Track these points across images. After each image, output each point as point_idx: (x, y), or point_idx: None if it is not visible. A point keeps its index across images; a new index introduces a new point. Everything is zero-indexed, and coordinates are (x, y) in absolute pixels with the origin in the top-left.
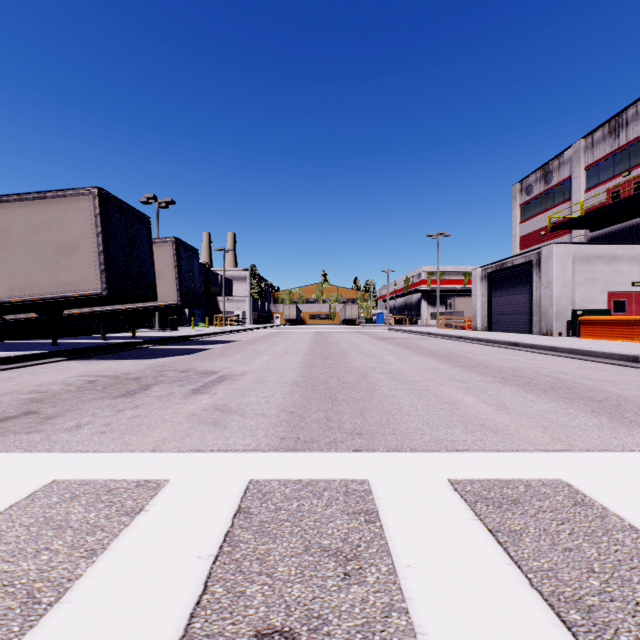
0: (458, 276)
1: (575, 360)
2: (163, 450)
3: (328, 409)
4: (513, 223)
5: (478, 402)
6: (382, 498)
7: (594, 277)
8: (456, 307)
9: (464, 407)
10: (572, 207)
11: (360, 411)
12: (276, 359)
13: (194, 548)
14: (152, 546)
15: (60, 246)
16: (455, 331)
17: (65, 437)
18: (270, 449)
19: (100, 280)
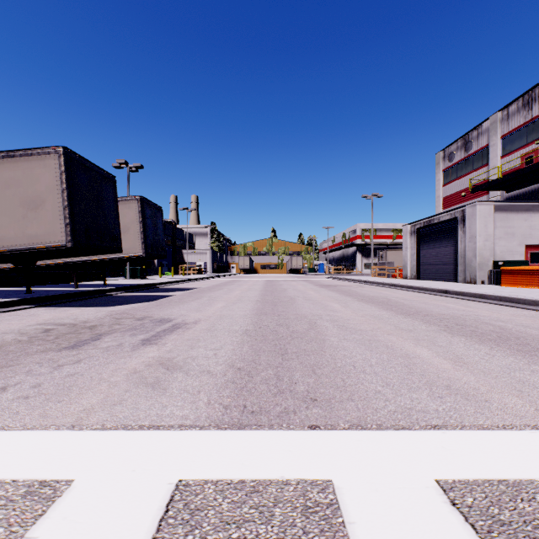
0: (388, 232)
1: (506, 307)
2: (83, 426)
3: (278, 365)
4: (437, 186)
5: (433, 355)
6: (356, 522)
7: (513, 232)
8: (387, 258)
9: (420, 362)
10: (489, 171)
11: (312, 367)
12: (229, 306)
13: None
14: None
15: (28, 201)
16: (388, 279)
17: None
18: (210, 424)
19: (65, 233)
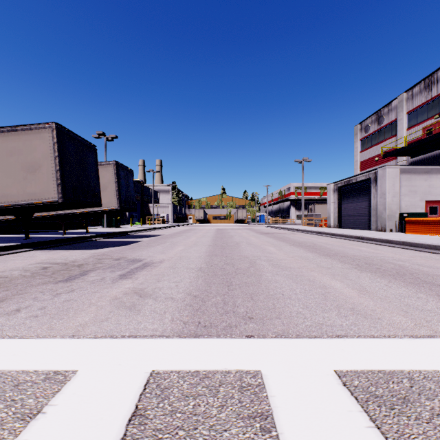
0: (316, 189)
1: (407, 250)
2: (81, 336)
3: (225, 293)
4: (355, 152)
5: (344, 286)
6: (275, 396)
7: (415, 190)
8: (315, 211)
9: (334, 291)
10: (397, 140)
11: (250, 295)
12: (187, 249)
13: None
14: None
15: (27, 166)
16: (315, 228)
17: (2, 321)
18: (174, 334)
19: (57, 191)
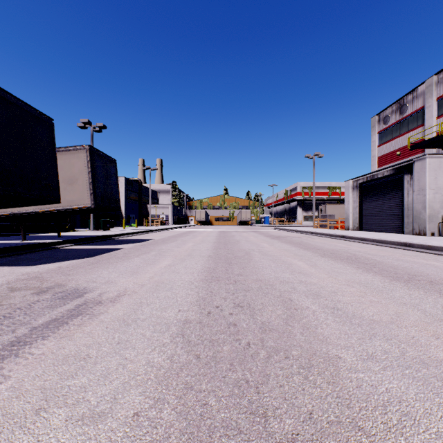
0: (324, 189)
1: None
2: None
3: None
4: (372, 146)
5: None
6: None
7: None
8: (326, 212)
9: None
10: (425, 131)
11: None
12: (175, 265)
13: None
14: None
15: None
16: (332, 230)
17: None
18: None
19: None
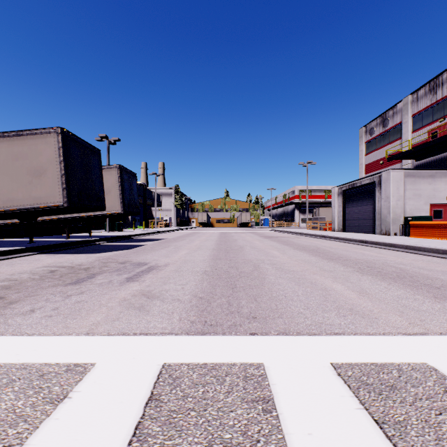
0: (321, 193)
1: (410, 254)
2: (95, 333)
3: (229, 295)
4: (360, 155)
5: (344, 289)
6: (276, 384)
7: (420, 193)
8: (320, 214)
9: (334, 293)
10: (402, 143)
11: (254, 297)
12: (191, 253)
13: (105, 444)
14: (66, 441)
15: (33, 170)
16: (319, 232)
17: (19, 321)
18: (182, 332)
19: (62, 195)
